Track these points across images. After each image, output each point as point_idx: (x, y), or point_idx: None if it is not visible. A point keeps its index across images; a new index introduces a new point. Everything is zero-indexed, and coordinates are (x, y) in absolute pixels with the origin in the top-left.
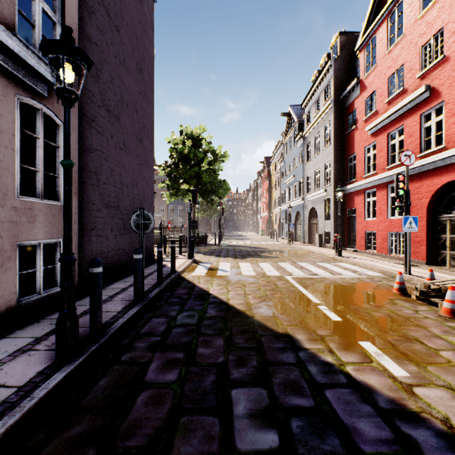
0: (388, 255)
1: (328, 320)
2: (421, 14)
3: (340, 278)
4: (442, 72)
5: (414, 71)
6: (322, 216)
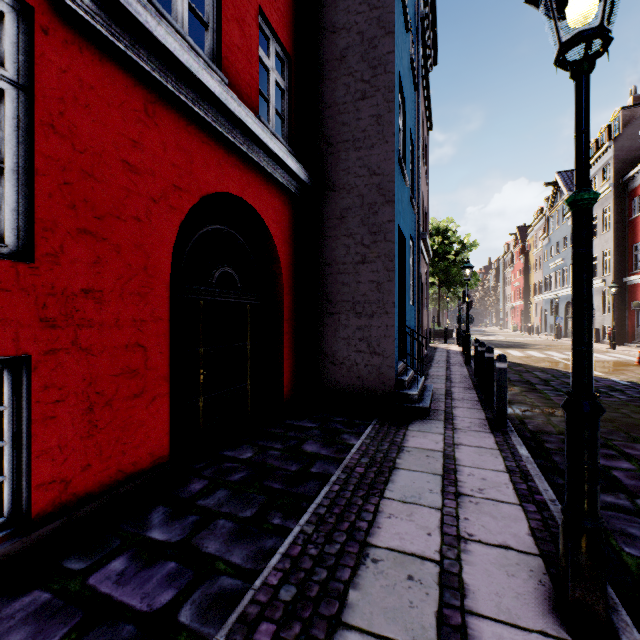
0: None
1: None
2: None
3: (599, 359)
4: None
5: None
6: (599, 309)
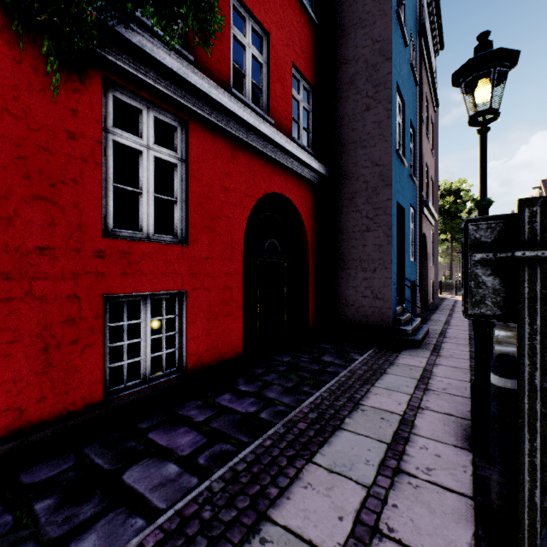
0: None
1: None
2: None
3: None
4: None
5: None
6: None
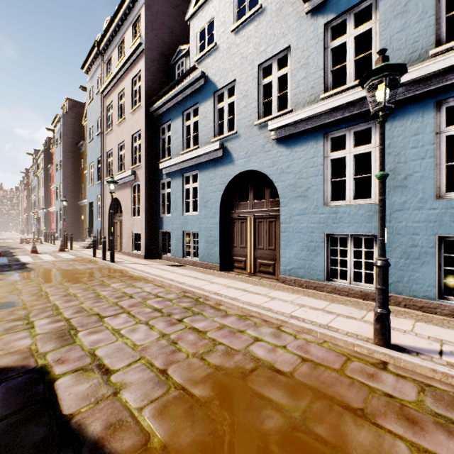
0: None
1: None
2: None
3: (13, 241)
4: None
5: None
6: (42, 221)
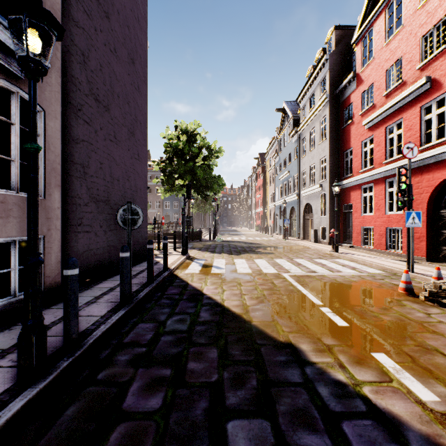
0: (386, 251)
1: (334, 325)
2: (421, 4)
3: (339, 276)
4: (444, 62)
5: (414, 62)
6: (317, 211)
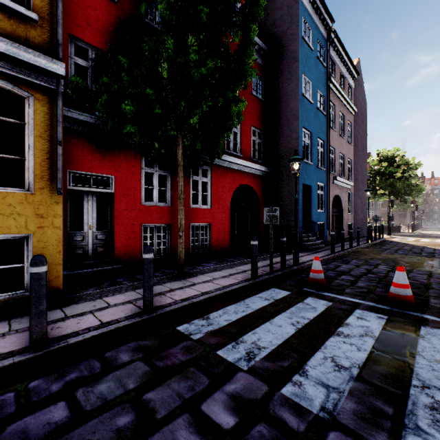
0: None
1: None
2: None
3: None
4: None
5: None
6: None
